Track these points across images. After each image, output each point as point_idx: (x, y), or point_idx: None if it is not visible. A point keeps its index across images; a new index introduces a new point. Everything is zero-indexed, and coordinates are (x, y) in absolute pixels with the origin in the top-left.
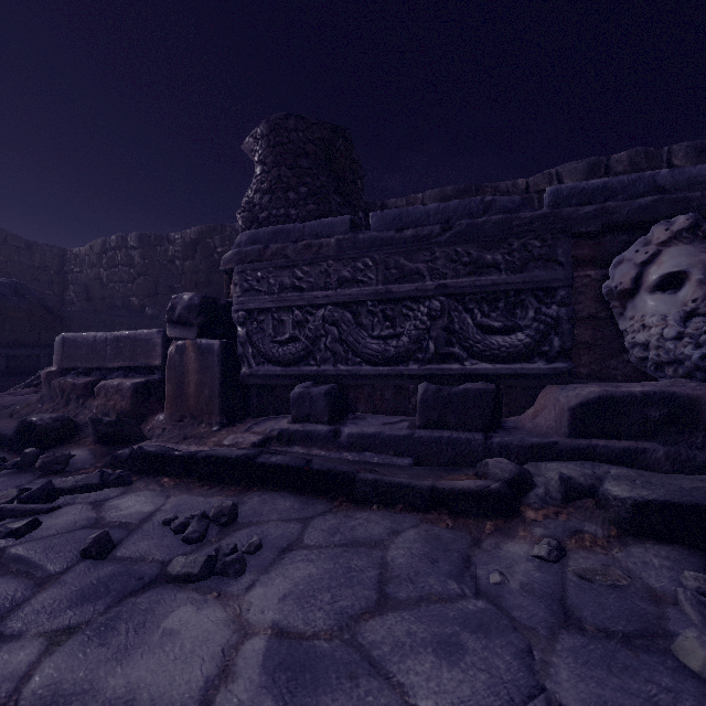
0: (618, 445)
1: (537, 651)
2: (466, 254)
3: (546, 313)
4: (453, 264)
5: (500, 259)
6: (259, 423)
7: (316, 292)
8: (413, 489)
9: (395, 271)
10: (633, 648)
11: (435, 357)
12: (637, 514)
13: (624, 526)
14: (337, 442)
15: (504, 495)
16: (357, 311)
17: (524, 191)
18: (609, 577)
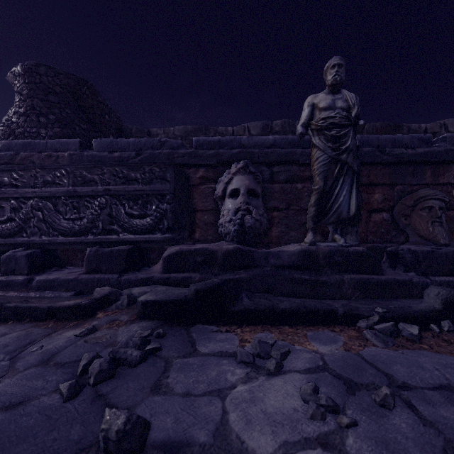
0: (181, 275)
1: (4, 378)
2: (121, 172)
3: (160, 208)
4: (114, 177)
5: (139, 176)
6: None
7: (27, 189)
8: (37, 309)
9: (80, 179)
10: (62, 367)
11: (103, 231)
12: (143, 308)
13: (140, 315)
14: (29, 286)
15: (87, 306)
16: (56, 202)
17: (231, 134)
18: (99, 339)
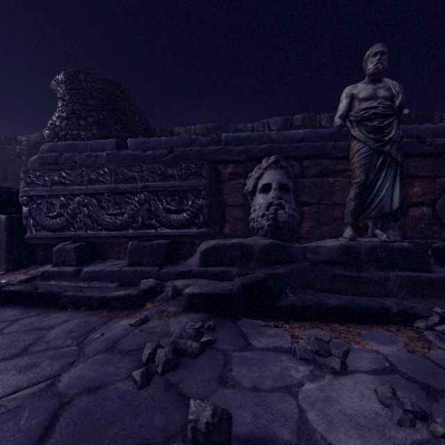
0: (218, 269)
1: (77, 362)
2: (159, 169)
3: (196, 203)
4: (152, 174)
5: (176, 173)
6: (37, 268)
7: (74, 187)
8: (92, 298)
9: (121, 176)
10: (127, 355)
11: (142, 226)
12: (189, 300)
13: (186, 307)
14: (78, 277)
15: (137, 297)
16: (100, 199)
17: (251, 130)
18: (154, 329)
